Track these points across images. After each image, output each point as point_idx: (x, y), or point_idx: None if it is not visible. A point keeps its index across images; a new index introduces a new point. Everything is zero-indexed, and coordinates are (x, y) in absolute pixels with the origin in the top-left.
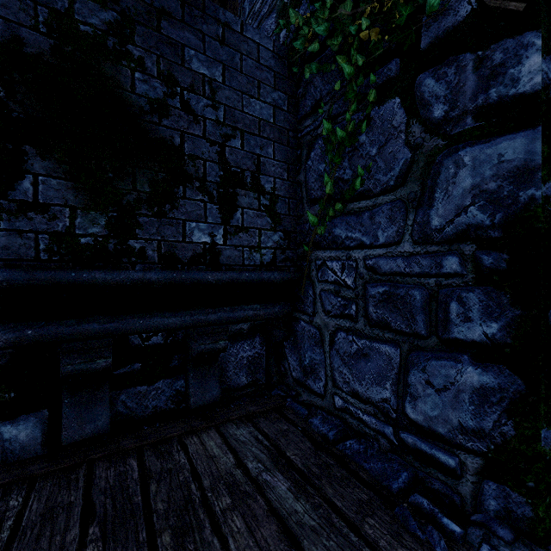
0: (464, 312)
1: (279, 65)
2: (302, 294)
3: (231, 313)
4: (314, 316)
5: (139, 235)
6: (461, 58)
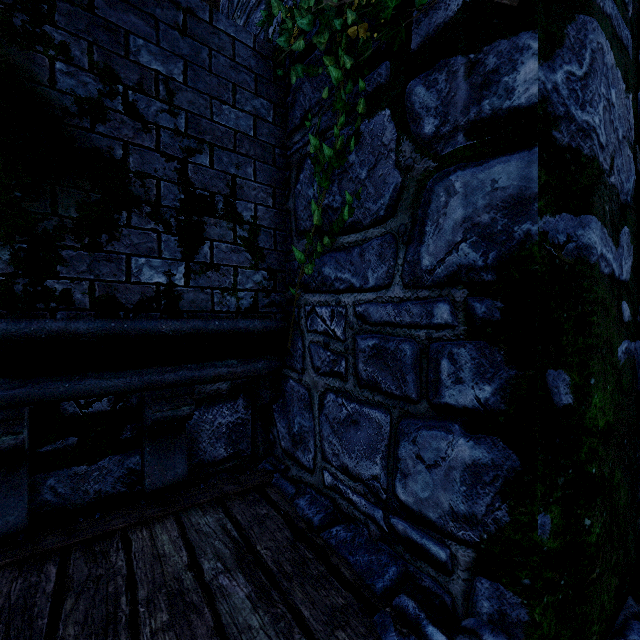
0: (455, 371)
1: (262, 65)
2: (289, 347)
3: (197, 372)
4: (303, 373)
5: (61, 273)
6: (453, 62)
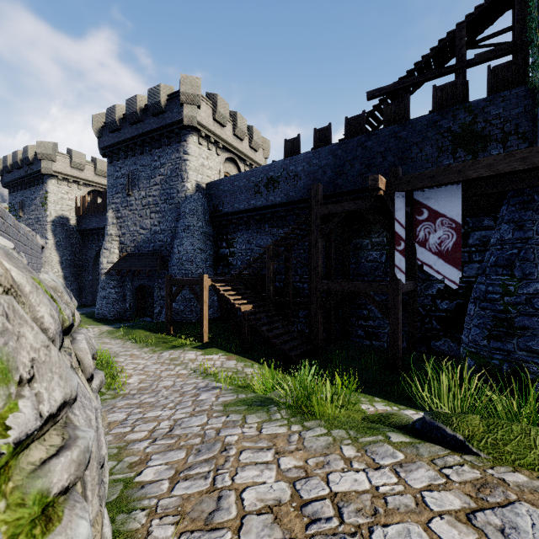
0: None
1: (527, 92)
2: None
3: None
4: None
5: (478, 157)
6: None
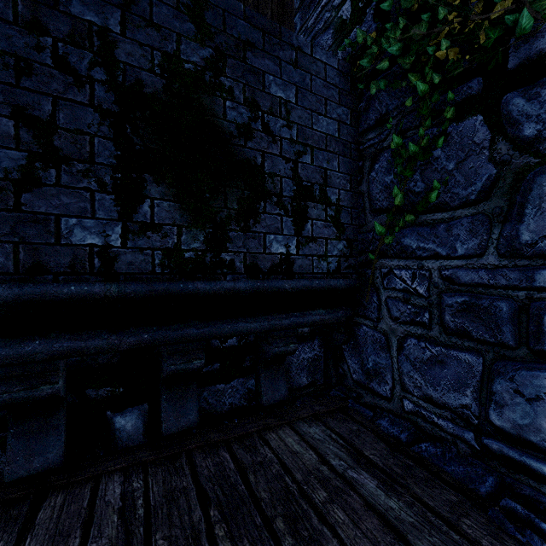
0: None
1: (343, 81)
2: (367, 301)
3: (301, 318)
4: (379, 322)
5: (229, 248)
6: None
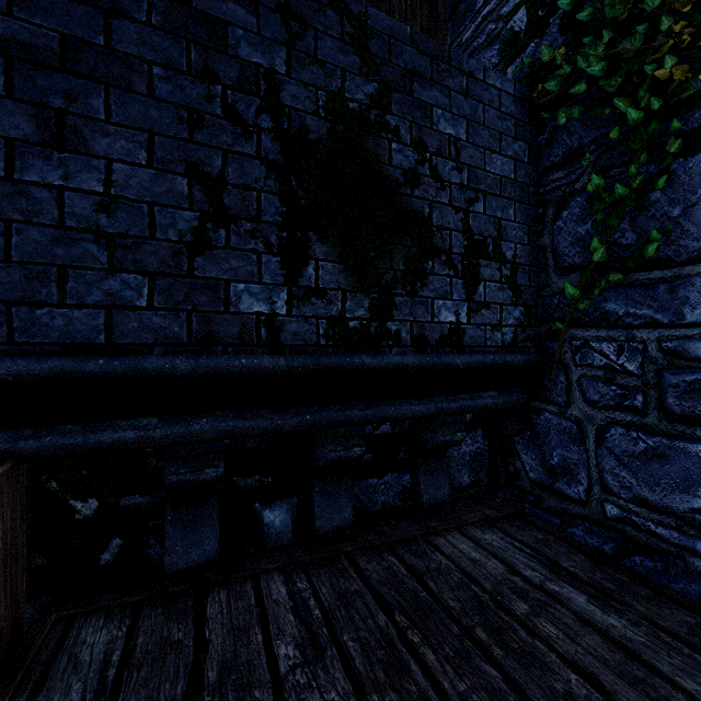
0: None
1: (519, 110)
2: (552, 381)
3: (470, 402)
4: (568, 407)
5: (394, 316)
6: None
